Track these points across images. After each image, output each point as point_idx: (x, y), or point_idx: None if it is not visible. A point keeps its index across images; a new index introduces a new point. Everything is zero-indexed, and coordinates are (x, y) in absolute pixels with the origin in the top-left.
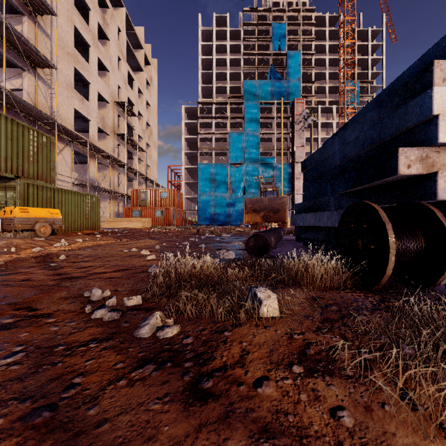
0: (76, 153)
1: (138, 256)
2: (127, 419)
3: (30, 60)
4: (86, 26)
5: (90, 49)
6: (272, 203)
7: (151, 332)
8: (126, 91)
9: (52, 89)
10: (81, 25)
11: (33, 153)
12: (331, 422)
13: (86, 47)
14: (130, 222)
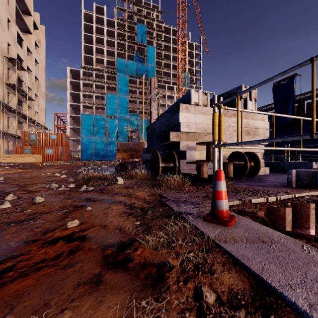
0: None
1: (54, 176)
2: (88, 195)
3: None
4: None
5: None
6: (135, 146)
7: (84, 189)
8: (16, 49)
9: None
10: None
11: None
12: (127, 192)
13: None
14: (23, 158)
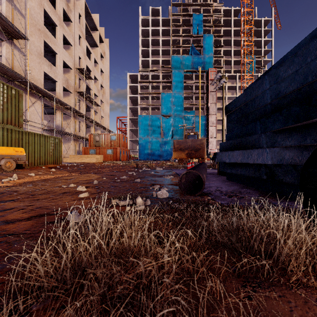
0: (46, 106)
1: (72, 192)
2: None
3: (7, 33)
4: (54, 10)
5: (57, 27)
6: (194, 144)
7: None
8: (85, 61)
9: (26, 56)
10: (50, 9)
11: (3, 103)
12: None
13: (54, 27)
14: (87, 158)
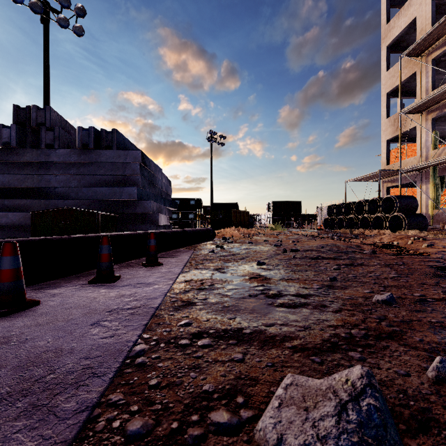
0: None
1: None
2: None
3: None
4: None
5: None
6: None
7: None
8: None
9: None
10: None
11: None
12: None
13: None
14: None
